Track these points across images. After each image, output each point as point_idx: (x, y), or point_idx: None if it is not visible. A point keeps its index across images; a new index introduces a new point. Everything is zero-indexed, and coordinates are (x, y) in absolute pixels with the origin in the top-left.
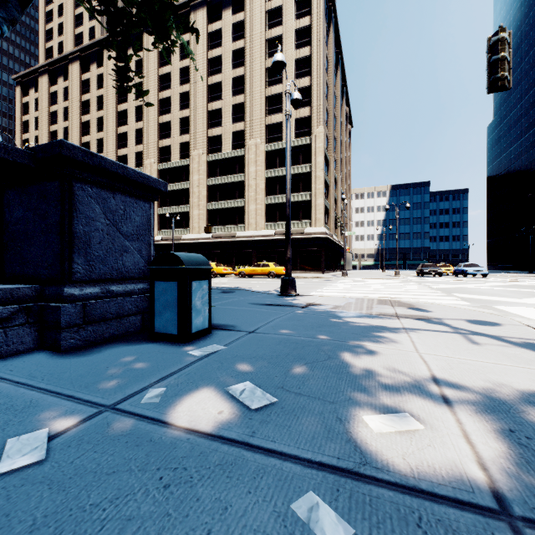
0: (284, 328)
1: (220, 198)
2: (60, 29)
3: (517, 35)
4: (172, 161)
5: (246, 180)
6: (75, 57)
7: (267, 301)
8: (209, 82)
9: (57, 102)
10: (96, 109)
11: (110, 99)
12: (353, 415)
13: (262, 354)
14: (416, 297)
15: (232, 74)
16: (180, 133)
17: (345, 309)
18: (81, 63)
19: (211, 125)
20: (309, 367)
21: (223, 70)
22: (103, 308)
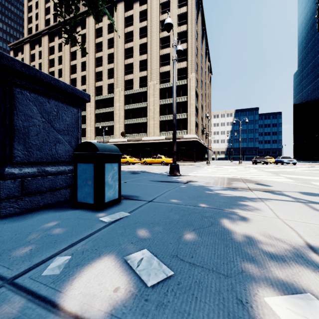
0: (174, 198)
1: (132, 117)
2: (36, 16)
3: (312, 18)
4: (103, 95)
5: (147, 106)
6: (45, 33)
7: (161, 179)
8: (125, 47)
9: (34, 60)
10: (58, 64)
11: (66, 58)
12: (252, 294)
13: (158, 220)
14: (257, 176)
15: (139, 42)
16: (108, 78)
17: (213, 184)
18: (49, 36)
19: (126, 73)
20: (197, 233)
21: (134, 40)
22: (38, 183)
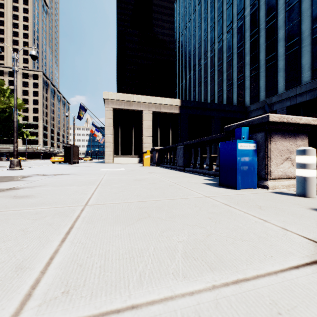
0: None
1: None
2: None
3: None
4: None
5: None
6: None
7: None
8: None
9: None
10: None
11: None
12: None
13: None
14: None
15: None
16: None
17: None
18: None
19: None
20: None
21: None
22: None
